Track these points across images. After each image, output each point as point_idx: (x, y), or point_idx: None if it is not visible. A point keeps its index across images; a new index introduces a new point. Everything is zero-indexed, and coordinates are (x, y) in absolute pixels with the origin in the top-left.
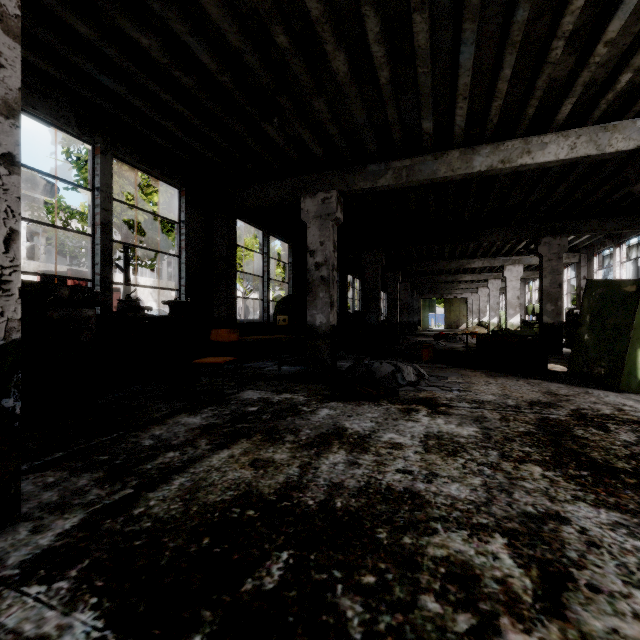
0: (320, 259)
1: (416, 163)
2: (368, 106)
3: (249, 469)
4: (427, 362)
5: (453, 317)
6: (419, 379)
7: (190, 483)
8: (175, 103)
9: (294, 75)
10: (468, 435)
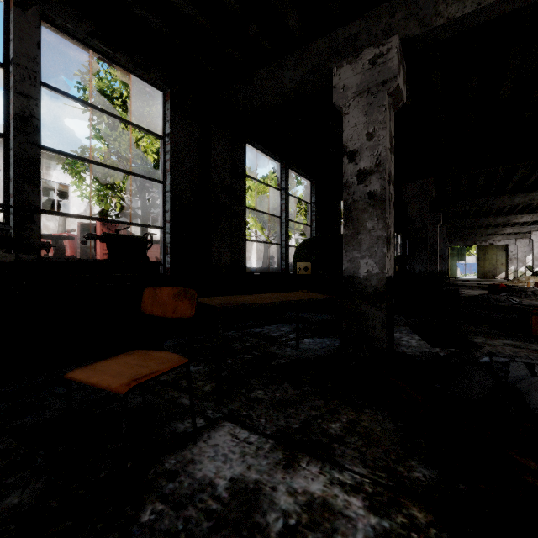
0: (367, 163)
1: None
2: None
3: None
4: None
5: (488, 266)
6: None
7: None
8: None
9: None
10: None
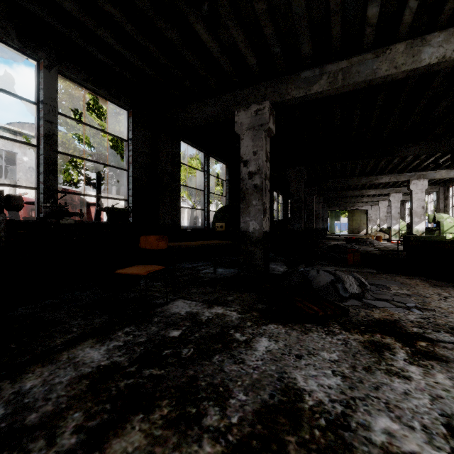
0: (253, 168)
1: (353, 64)
2: None
3: None
4: (353, 266)
5: (355, 224)
6: (363, 291)
7: None
8: (104, 2)
9: None
10: None
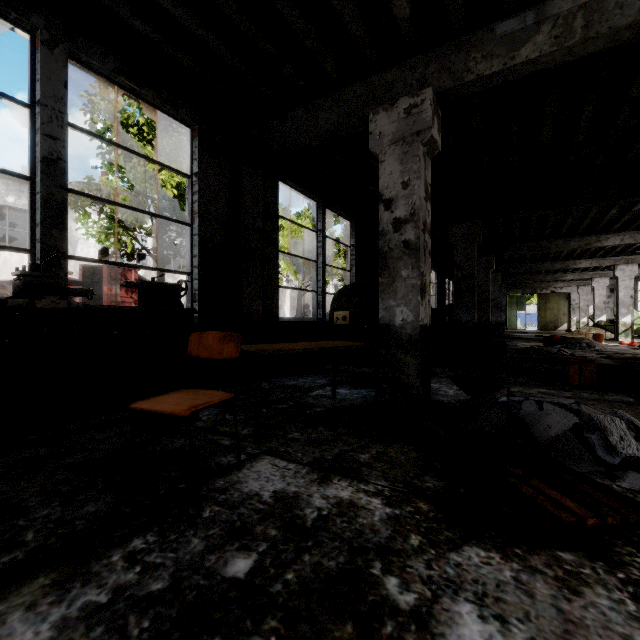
0: (402, 212)
1: None
2: None
3: None
4: (583, 388)
5: (549, 316)
6: None
7: None
8: None
9: None
10: None
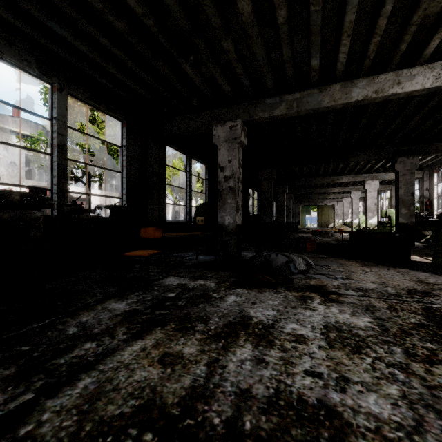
0: (228, 173)
1: (304, 96)
2: (267, 47)
3: (157, 367)
4: (310, 253)
5: (324, 219)
6: (308, 268)
7: (94, 386)
8: (112, 47)
9: (206, 19)
10: (365, 326)
